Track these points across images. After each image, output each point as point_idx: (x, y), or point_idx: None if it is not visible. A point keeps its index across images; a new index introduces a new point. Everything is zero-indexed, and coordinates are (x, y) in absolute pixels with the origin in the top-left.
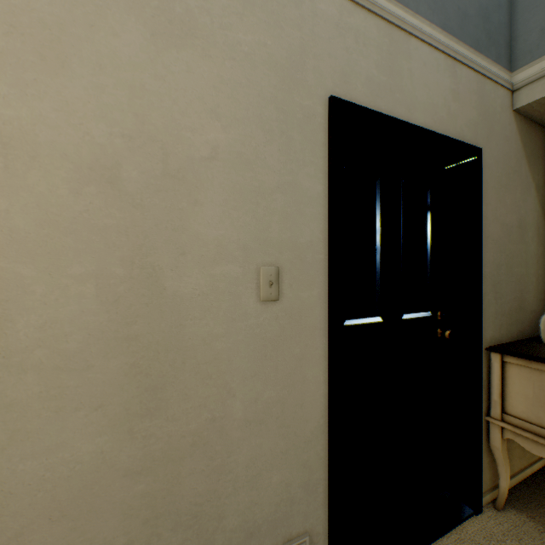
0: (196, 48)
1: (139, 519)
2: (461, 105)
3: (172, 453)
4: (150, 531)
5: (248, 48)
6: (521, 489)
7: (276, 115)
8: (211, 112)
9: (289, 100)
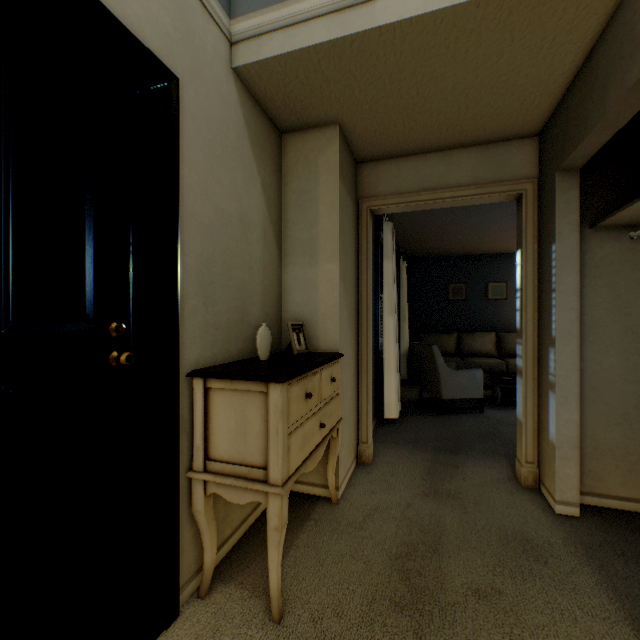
0: None
1: None
2: None
3: None
4: None
5: None
6: (241, 546)
7: None
8: None
9: None
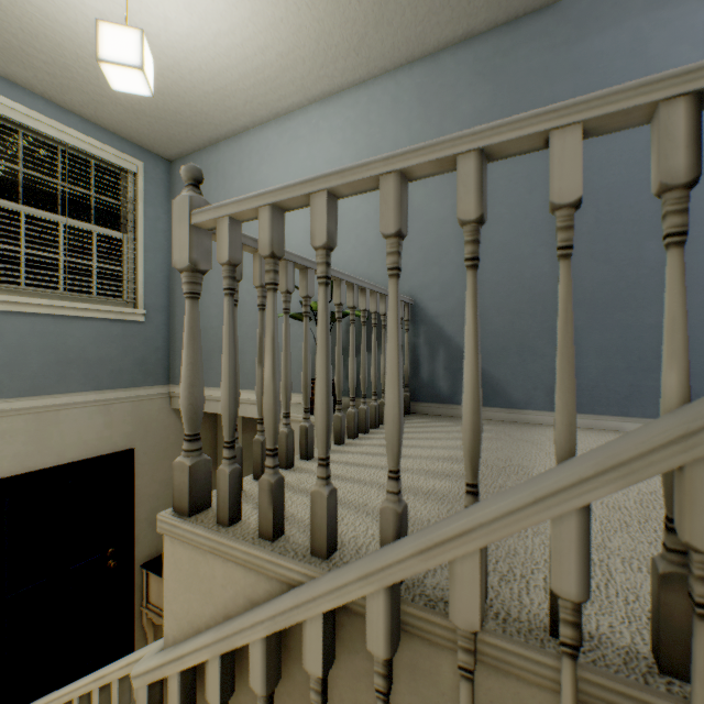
0: None
1: None
2: (117, 427)
3: None
4: None
5: None
6: None
7: None
8: None
9: None
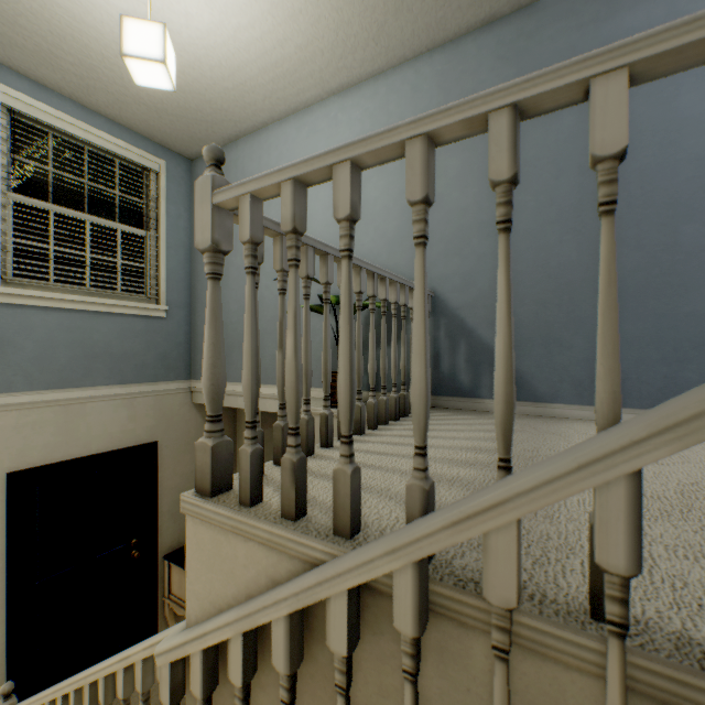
0: None
1: None
2: (140, 420)
3: None
4: None
5: None
6: None
7: None
8: None
9: None
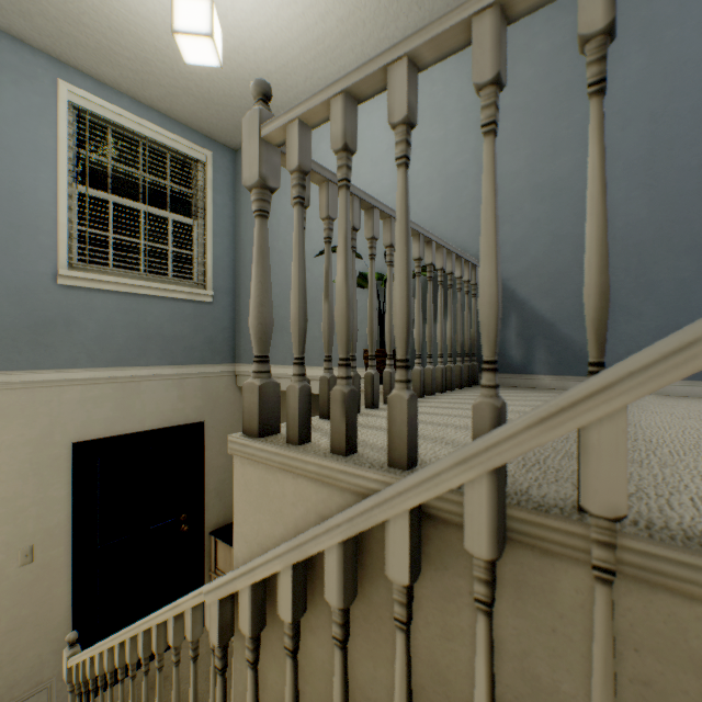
0: None
1: None
2: (189, 400)
3: None
4: None
5: (11, 441)
6: None
7: (32, 467)
8: None
9: (43, 455)
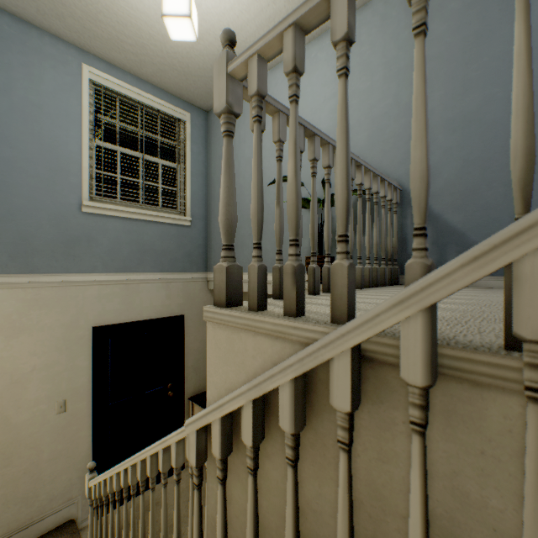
0: (26, 334)
1: (1, 503)
2: (173, 299)
3: (15, 478)
4: (6, 506)
5: (51, 324)
6: None
7: (65, 343)
8: (33, 354)
9: (72, 335)
